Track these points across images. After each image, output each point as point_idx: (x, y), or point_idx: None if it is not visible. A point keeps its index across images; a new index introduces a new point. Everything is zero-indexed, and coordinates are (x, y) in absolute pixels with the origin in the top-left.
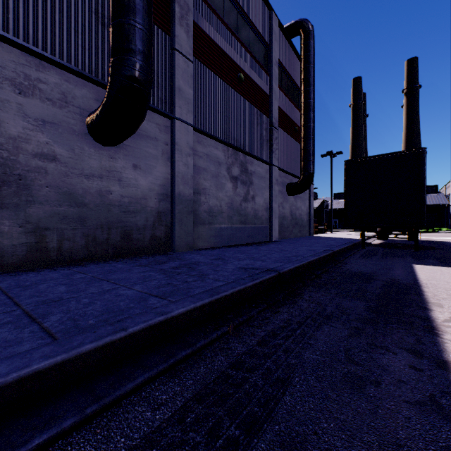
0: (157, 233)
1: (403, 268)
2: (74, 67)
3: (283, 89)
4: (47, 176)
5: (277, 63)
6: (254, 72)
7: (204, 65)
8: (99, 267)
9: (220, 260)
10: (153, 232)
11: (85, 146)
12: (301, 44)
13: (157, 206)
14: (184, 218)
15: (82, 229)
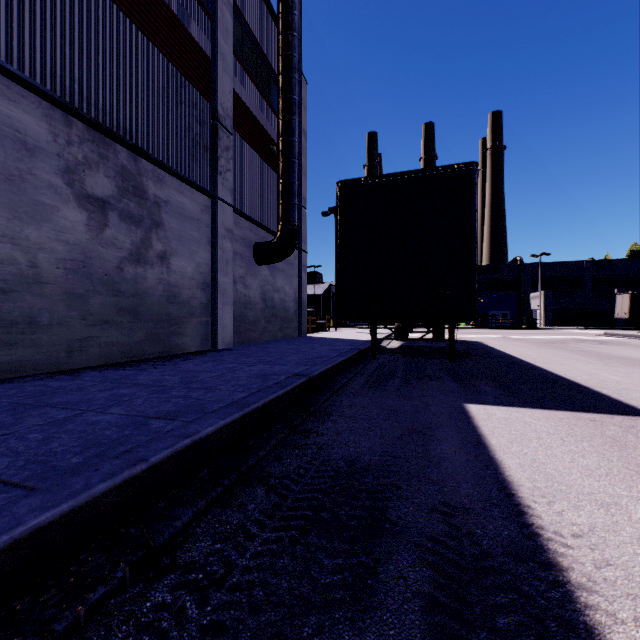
0: None
1: (453, 422)
2: None
3: (246, 66)
4: None
5: (229, 4)
6: None
7: None
8: None
9: None
10: None
11: None
12: None
13: None
14: None
15: None
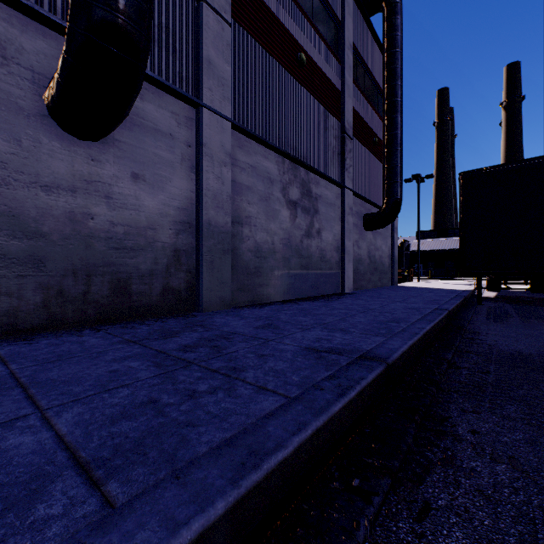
0: (173, 283)
1: None
2: None
3: (359, 85)
4: None
5: (351, 47)
6: (319, 56)
7: (248, 33)
8: (53, 345)
9: (270, 329)
10: (166, 281)
11: (43, 136)
12: (384, 21)
13: (173, 240)
14: (217, 260)
15: (36, 276)
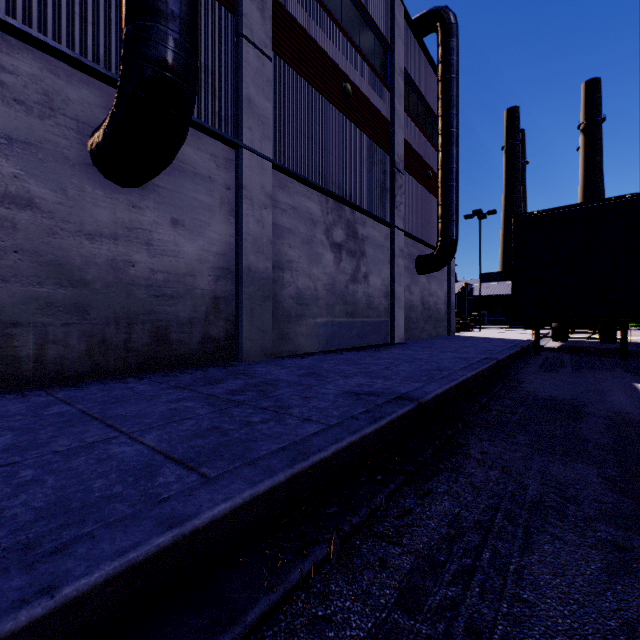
0: (212, 331)
1: (622, 390)
2: (64, 48)
3: (411, 114)
4: (16, 233)
5: (401, 73)
6: (366, 84)
7: (290, 66)
8: (104, 390)
9: (313, 376)
10: (205, 329)
11: (87, 184)
12: (439, 44)
13: (212, 287)
14: (258, 308)
15: (80, 324)
